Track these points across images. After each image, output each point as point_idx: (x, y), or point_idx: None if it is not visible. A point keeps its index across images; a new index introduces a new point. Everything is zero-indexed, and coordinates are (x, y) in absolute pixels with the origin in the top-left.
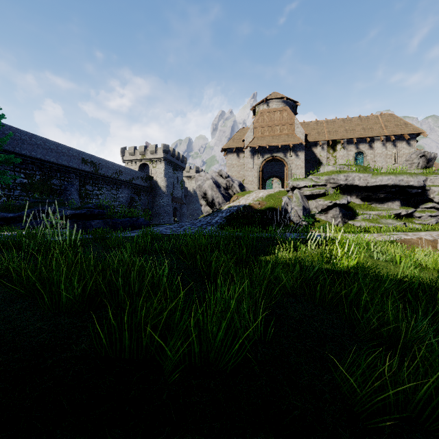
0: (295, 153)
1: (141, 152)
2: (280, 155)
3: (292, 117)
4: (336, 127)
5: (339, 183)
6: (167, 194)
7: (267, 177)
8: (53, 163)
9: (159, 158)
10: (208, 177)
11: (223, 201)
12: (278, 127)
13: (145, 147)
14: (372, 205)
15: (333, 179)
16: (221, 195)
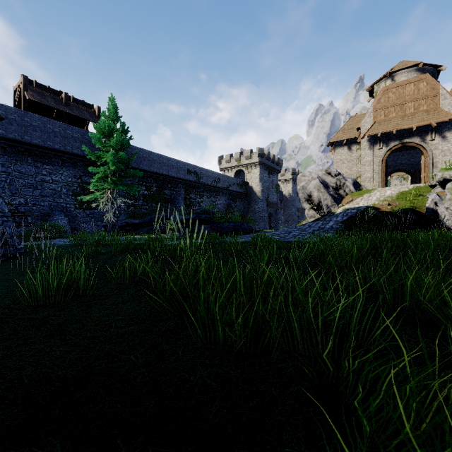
0: (441, 134)
1: (237, 159)
2: (415, 140)
3: (435, 86)
4: None
5: None
6: (262, 199)
7: (389, 172)
8: (165, 175)
9: (254, 163)
10: (314, 176)
11: (333, 203)
12: (410, 104)
13: (241, 153)
14: None
15: None
16: (330, 196)
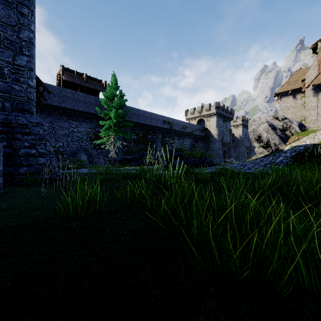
0: None
1: (199, 111)
2: None
3: None
4: None
5: None
6: (218, 140)
7: None
8: (148, 125)
9: (212, 113)
10: (263, 121)
11: (280, 142)
12: None
13: (201, 106)
14: None
15: None
16: (277, 136)
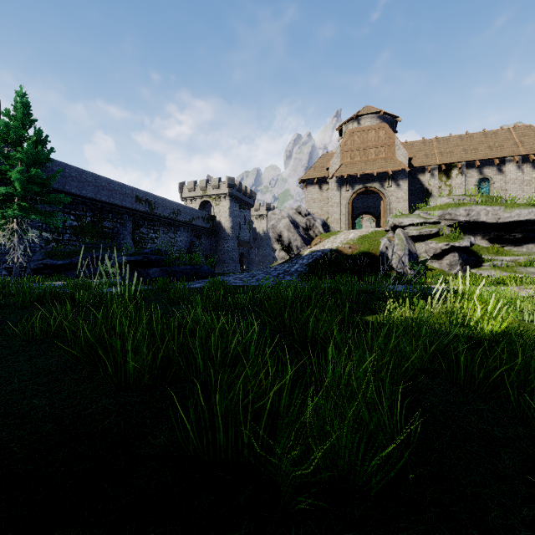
0: (396, 182)
1: (202, 187)
2: (376, 185)
3: (391, 136)
4: (451, 147)
5: (458, 219)
6: (233, 237)
7: (357, 214)
8: (105, 203)
9: (223, 194)
10: (284, 215)
11: (303, 244)
12: (372, 150)
13: (207, 181)
14: (505, 248)
15: (450, 214)
16: (299, 237)
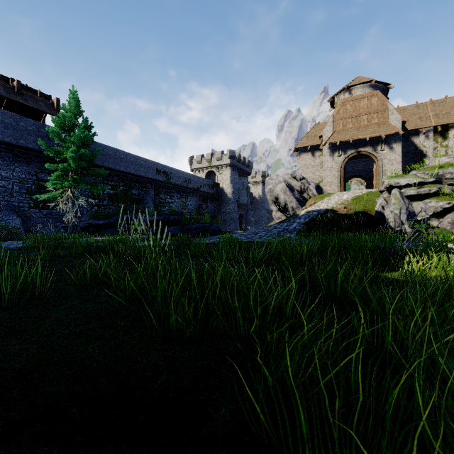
0: (389, 145)
1: (208, 160)
2: (368, 149)
3: (384, 102)
4: (447, 109)
5: None
6: (233, 201)
7: (347, 177)
8: (133, 175)
9: (225, 165)
10: (281, 180)
11: (298, 205)
12: (364, 117)
13: (212, 154)
14: None
15: (451, 173)
16: (295, 199)
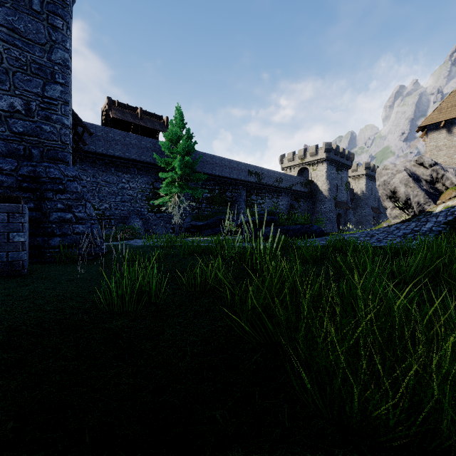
0: None
1: (300, 156)
2: None
3: None
4: None
5: None
6: (330, 198)
7: None
8: (227, 178)
9: (320, 159)
10: (400, 168)
11: (427, 200)
12: None
13: (304, 150)
14: None
15: None
16: (422, 191)
